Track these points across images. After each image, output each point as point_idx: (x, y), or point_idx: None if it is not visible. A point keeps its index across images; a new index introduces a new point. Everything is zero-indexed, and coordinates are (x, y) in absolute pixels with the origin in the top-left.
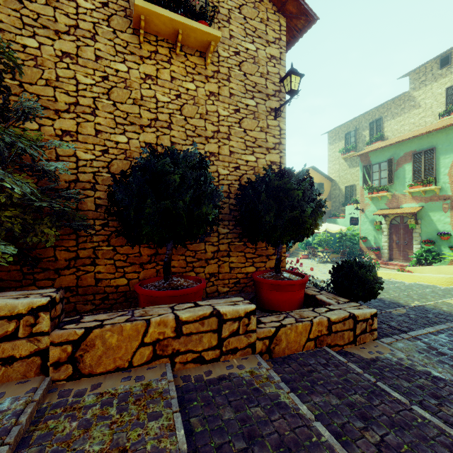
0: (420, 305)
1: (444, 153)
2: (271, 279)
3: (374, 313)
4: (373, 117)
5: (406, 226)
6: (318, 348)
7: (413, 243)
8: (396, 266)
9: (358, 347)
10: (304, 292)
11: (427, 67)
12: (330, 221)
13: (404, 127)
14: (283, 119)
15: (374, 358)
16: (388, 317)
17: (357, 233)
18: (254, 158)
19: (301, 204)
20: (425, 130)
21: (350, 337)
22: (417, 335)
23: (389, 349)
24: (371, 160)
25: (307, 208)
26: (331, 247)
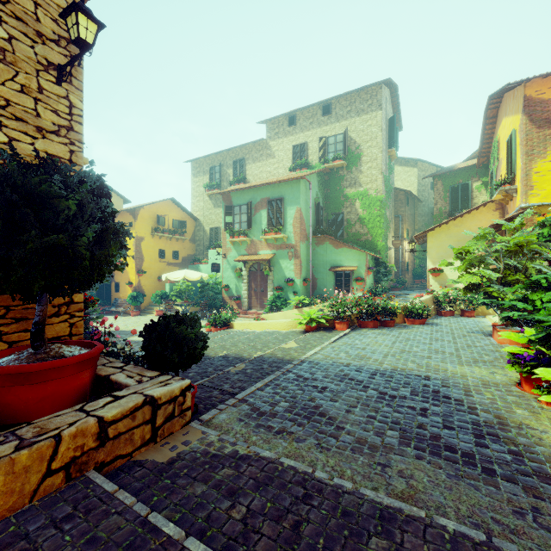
0: (259, 356)
1: (290, 205)
2: (9, 365)
3: (186, 387)
4: (237, 156)
5: (263, 273)
6: (75, 480)
7: (268, 290)
8: (254, 315)
9: (159, 444)
10: (90, 374)
11: (280, 121)
12: (192, 267)
13: (263, 174)
14: (77, 91)
15: (174, 457)
16: (225, 379)
17: (220, 282)
18: (3, 136)
19: (77, 224)
20: (276, 179)
21: (146, 434)
22: (245, 396)
23: (202, 432)
24: (233, 201)
25: (87, 232)
26: (194, 298)
